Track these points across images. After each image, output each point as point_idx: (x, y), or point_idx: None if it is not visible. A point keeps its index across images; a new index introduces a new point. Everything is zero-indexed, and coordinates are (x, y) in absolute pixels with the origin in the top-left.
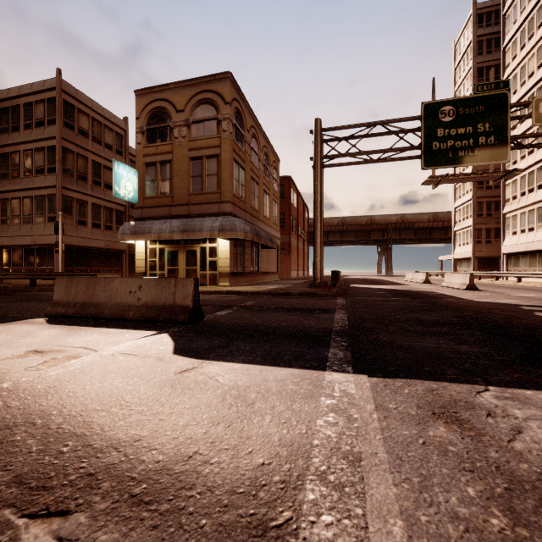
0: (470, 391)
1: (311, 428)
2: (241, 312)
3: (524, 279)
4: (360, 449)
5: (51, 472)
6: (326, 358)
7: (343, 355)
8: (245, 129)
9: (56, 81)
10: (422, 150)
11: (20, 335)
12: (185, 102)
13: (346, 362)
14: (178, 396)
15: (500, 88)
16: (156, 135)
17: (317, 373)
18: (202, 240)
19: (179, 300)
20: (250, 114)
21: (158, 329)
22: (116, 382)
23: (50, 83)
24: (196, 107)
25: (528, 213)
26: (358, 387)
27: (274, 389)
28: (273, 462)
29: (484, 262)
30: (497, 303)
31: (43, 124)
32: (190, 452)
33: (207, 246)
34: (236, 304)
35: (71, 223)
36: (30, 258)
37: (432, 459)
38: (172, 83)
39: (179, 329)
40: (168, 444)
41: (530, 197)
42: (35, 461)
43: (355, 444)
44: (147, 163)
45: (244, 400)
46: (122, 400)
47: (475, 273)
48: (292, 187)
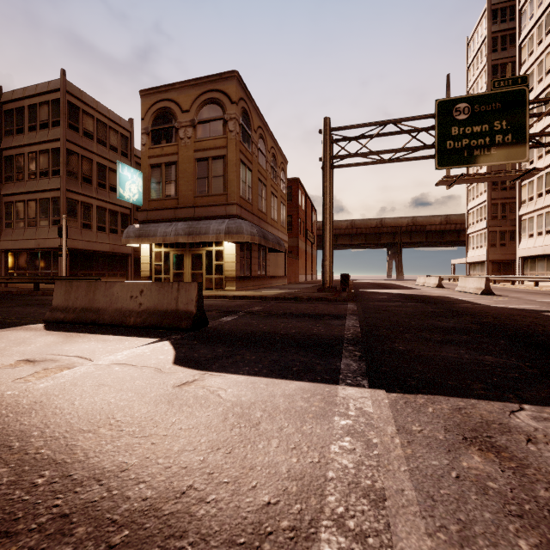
0: (503, 410)
1: (324, 455)
2: (248, 318)
3: (541, 283)
4: (383, 484)
5: (18, 512)
6: (338, 370)
7: (357, 366)
8: (252, 130)
9: (60, 82)
10: (435, 149)
11: (15, 343)
12: (190, 102)
13: (361, 374)
14: (174, 414)
15: (518, 84)
16: (161, 136)
17: (329, 388)
18: (208, 243)
19: (182, 305)
20: (257, 114)
21: (160, 337)
22: (108, 397)
23: (54, 84)
24: (202, 107)
25: (545, 215)
26: (376, 404)
27: (282, 407)
28: (280, 501)
29: (499, 265)
30: (517, 309)
31: (48, 126)
32: (184, 486)
33: (213, 250)
34: (242, 309)
35: (76, 226)
36: (34, 262)
37: (470, 499)
38: (177, 83)
39: (182, 336)
40: (158, 475)
41: (548, 198)
42: (3, 496)
43: (376, 477)
44: (152, 164)
45: (248, 419)
46: (112, 418)
47: (490, 278)
48: (300, 189)
